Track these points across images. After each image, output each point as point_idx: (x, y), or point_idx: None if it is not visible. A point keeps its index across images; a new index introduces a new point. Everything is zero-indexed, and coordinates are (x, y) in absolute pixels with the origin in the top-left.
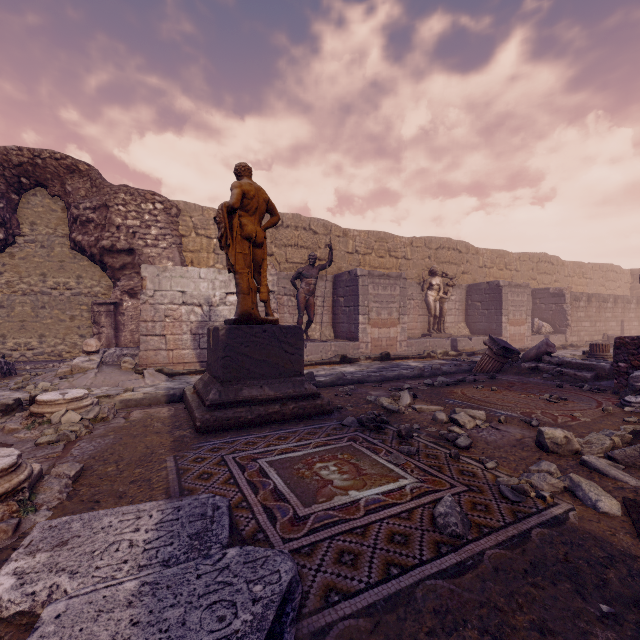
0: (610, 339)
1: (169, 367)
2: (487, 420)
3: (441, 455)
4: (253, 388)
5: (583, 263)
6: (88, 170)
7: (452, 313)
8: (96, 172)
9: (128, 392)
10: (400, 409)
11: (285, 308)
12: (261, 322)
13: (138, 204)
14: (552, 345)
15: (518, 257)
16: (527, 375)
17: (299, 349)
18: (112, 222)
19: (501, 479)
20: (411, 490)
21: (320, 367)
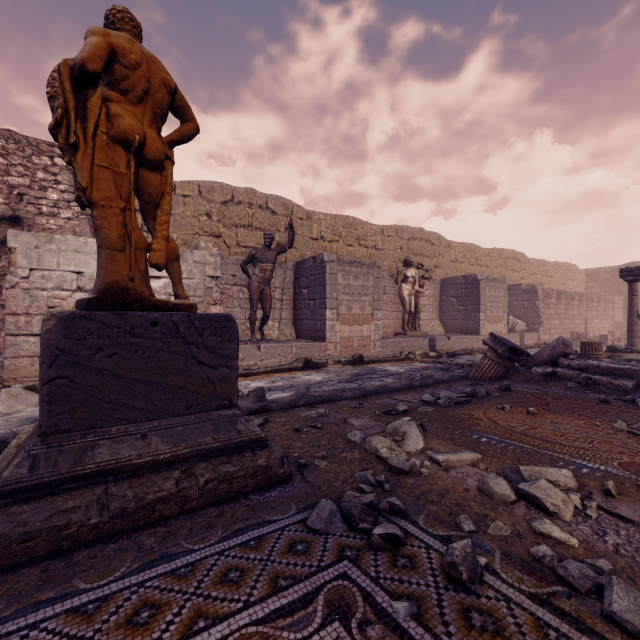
0: (580, 337)
1: None
2: (578, 487)
3: None
4: (123, 441)
5: (546, 261)
6: None
7: (426, 309)
8: None
9: None
10: (412, 465)
11: (235, 301)
12: (152, 307)
13: (27, 156)
14: (569, 344)
15: (488, 252)
16: (544, 383)
17: (228, 357)
18: None
19: None
20: None
21: (277, 375)
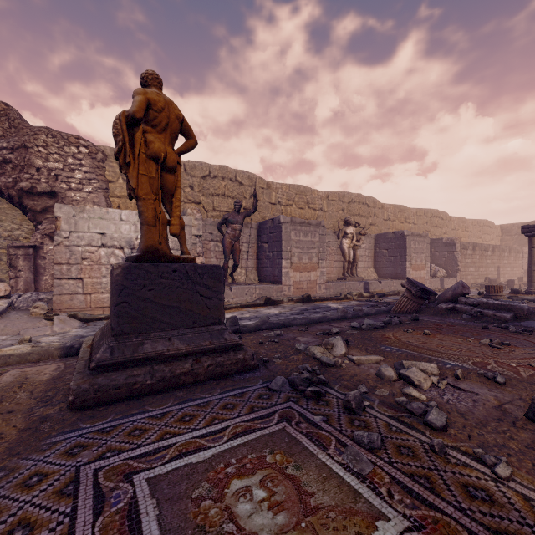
0: (492, 282)
1: (87, 312)
2: (440, 374)
3: (417, 447)
4: (158, 341)
5: (465, 219)
6: (5, 109)
7: (363, 259)
8: (15, 112)
9: (22, 343)
10: (336, 361)
11: (212, 253)
12: (171, 260)
13: (61, 147)
14: (467, 286)
15: (415, 212)
16: (446, 316)
17: (218, 292)
18: (31, 163)
19: None
20: None
21: (245, 309)
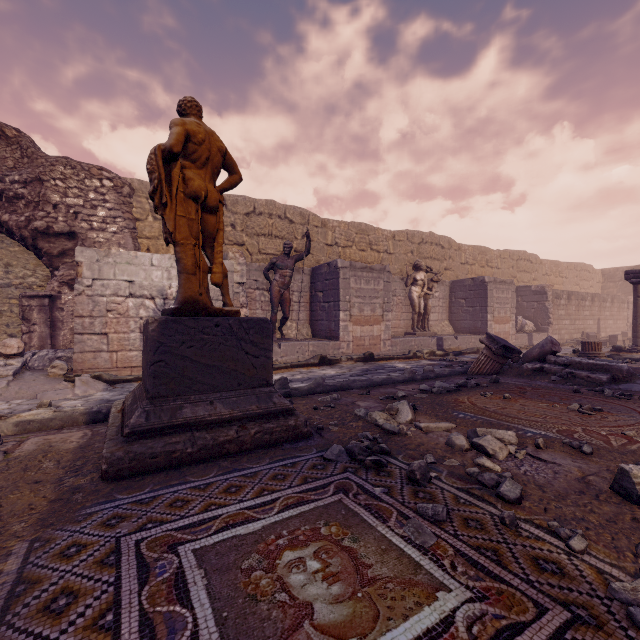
0: (590, 337)
1: (112, 372)
2: (519, 444)
3: (486, 519)
4: (199, 405)
5: (559, 262)
6: (17, 136)
7: (436, 311)
8: (28, 140)
9: (41, 408)
10: (401, 429)
11: (257, 304)
12: (213, 313)
13: (81, 179)
14: (557, 343)
15: (499, 254)
16: (532, 377)
17: (266, 350)
18: (47, 199)
19: (619, 585)
20: (468, 629)
21: (296, 370)
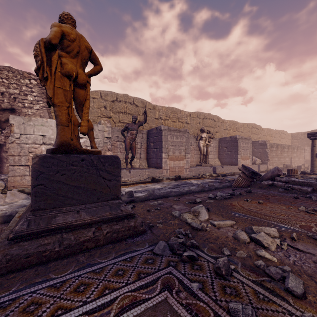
0: (288, 167)
1: None
2: (279, 236)
3: None
4: (69, 214)
5: (271, 129)
6: None
7: (211, 153)
8: None
9: None
10: (202, 226)
11: (118, 149)
12: (81, 152)
13: (18, 79)
14: (280, 170)
15: (242, 125)
16: (268, 189)
17: (116, 176)
18: None
19: None
20: None
21: (138, 185)
